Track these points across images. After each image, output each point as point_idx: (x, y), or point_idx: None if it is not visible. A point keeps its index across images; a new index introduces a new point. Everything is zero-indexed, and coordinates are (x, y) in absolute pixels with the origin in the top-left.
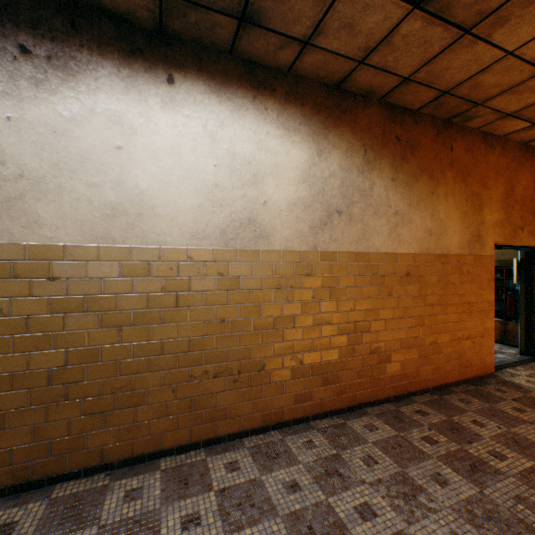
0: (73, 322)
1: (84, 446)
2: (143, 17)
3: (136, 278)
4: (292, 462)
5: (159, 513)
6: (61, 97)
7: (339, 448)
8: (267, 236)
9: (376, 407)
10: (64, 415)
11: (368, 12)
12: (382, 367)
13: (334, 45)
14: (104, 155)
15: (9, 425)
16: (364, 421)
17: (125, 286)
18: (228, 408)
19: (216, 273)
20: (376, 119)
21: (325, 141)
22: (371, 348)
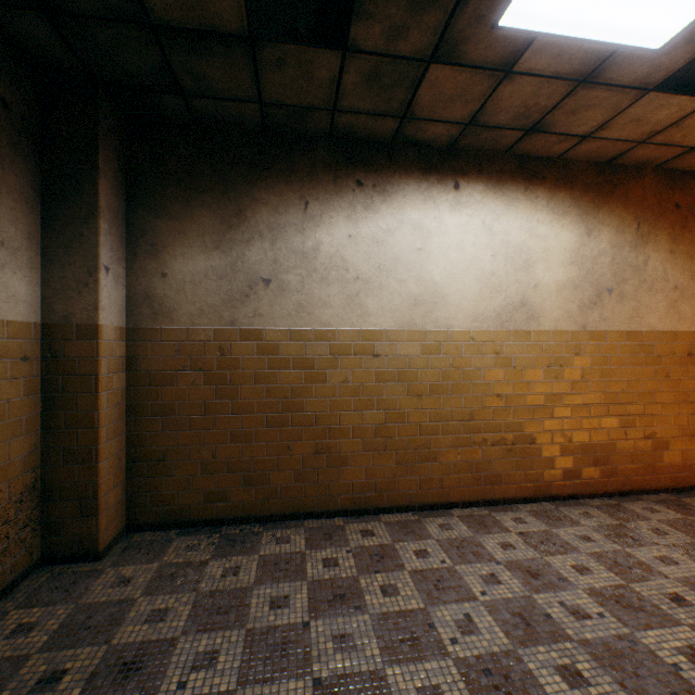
0: (389, 390)
1: (395, 489)
2: (441, 141)
3: (431, 356)
4: (575, 524)
5: (476, 539)
6: (381, 215)
7: (621, 520)
8: (537, 317)
9: (651, 495)
10: (383, 462)
11: (660, 110)
12: (658, 454)
13: (615, 134)
14: (409, 256)
15: (350, 464)
16: (641, 505)
17: (423, 362)
18: (503, 474)
19: (493, 352)
20: (651, 189)
21: (594, 220)
22: (645, 432)
